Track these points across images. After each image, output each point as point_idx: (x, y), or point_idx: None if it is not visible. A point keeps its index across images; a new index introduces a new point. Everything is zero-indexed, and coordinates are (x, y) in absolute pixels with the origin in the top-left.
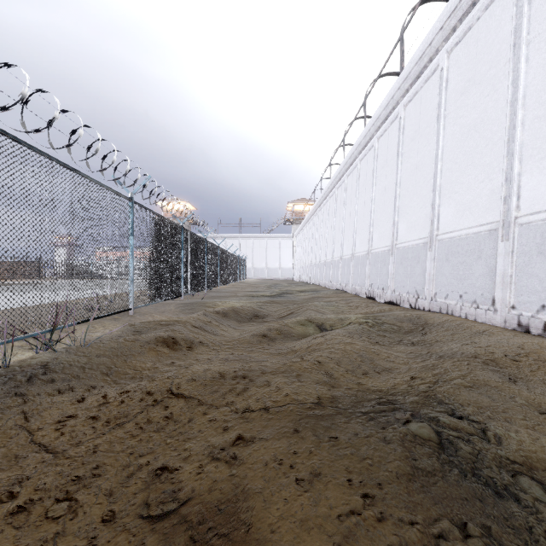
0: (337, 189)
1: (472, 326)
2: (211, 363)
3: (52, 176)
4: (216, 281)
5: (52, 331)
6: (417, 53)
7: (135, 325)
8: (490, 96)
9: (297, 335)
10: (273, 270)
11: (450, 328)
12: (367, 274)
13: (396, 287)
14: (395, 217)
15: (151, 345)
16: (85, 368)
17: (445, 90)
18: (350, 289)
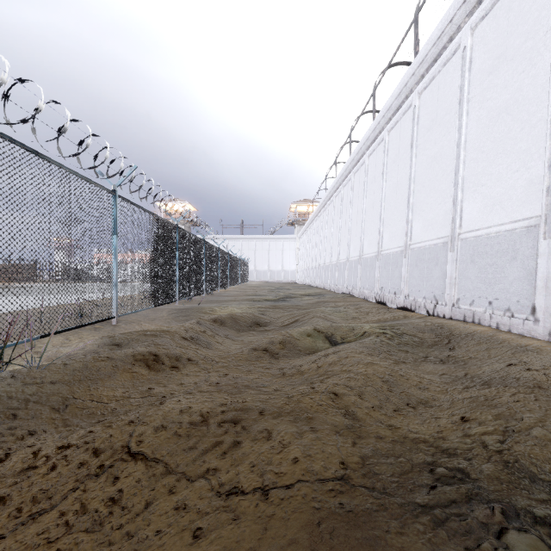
0: (343, 188)
1: (509, 339)
2: (193, 397)
3: (4, 157)
4: (215, 285)
5: (2, 349)
6: (435, 32)
7: (115, 337)
8: (526, 72)
9: (303, 349)
10: (276, 272)
11: (482, 340)
12: (376, 277)
13: (410, 292)
14: (409, 214)
15: (126, 366)
16: (30, 401)
17: (469, 71)
18: (357, 293)
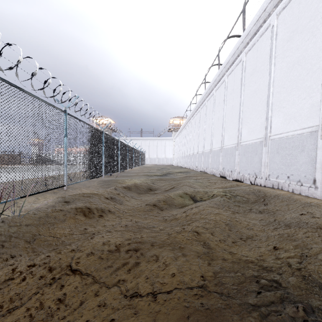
0: (200, 109)
1: (300, 198)
2: (111, 234)
3: None
4: (125, 166)
5: None
6: (255, 17)
7: (65, 197)
8: (309, 40)
9: (177, 205)
10: (161, 159)
11: (284, 199)
12: (220, 162)
13: (240, 170)
14: (239, 125)
15: (71, 215)
16: (12, 237)
17: (275, 40)
18: (209, 171)
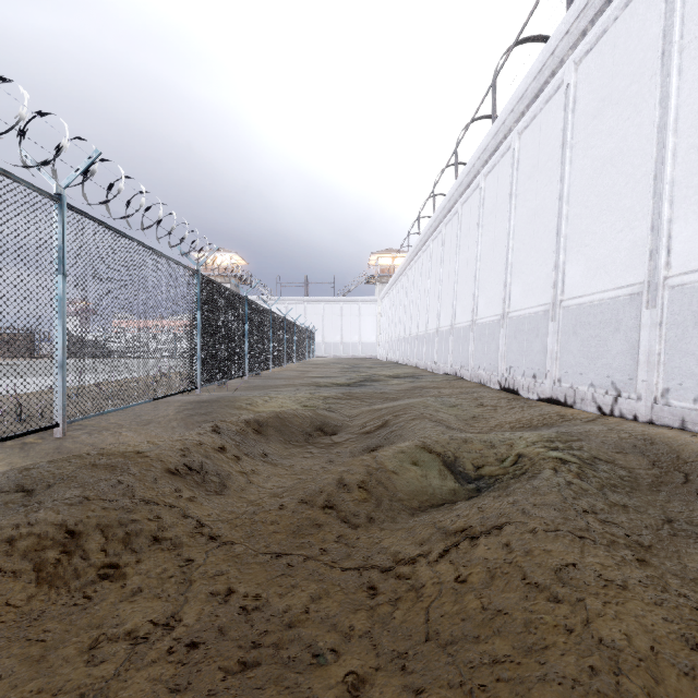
0: (444, 227)
1: None
2: None
3: None
4: (265, 362)
5: None
6: None
7: (32, 471)
8: None
9: (407, 498)
10: (350, 345)
11: None
12: (501, 351)
13: (563, 375)
14: (559, 254)
15: None
16: None
17: None
18: (469, 374)
